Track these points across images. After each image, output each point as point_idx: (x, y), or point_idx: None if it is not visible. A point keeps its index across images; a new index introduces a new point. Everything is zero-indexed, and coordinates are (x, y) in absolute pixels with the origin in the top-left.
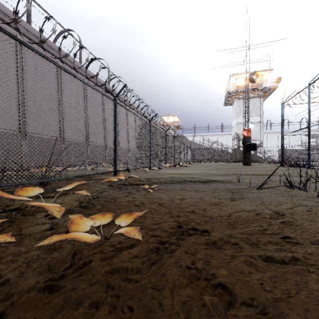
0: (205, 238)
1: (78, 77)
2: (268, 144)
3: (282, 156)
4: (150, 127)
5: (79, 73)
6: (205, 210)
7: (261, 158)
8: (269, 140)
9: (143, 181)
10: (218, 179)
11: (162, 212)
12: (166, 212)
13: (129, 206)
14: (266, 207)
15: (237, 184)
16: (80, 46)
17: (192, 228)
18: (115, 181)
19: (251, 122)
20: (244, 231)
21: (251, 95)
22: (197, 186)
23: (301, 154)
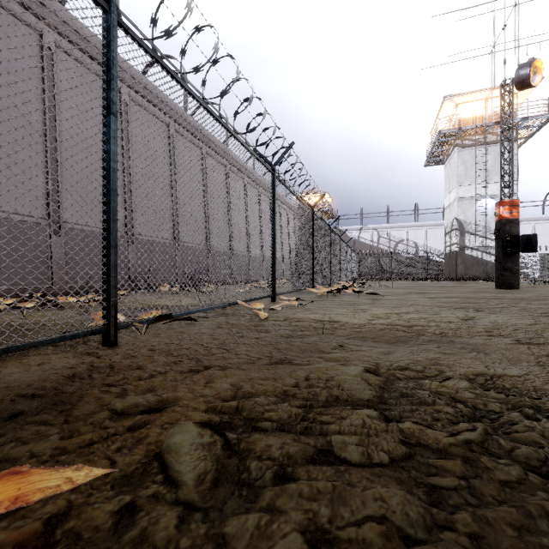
0: None
1: None
2: None
3: None
4: (274, 182)
5: None
6: None
7: None
8: None
9: None
10: None
11: None
12: None
13: None
14: None
15: None
16: None
17: None
18: None
19: (492, 196)
20: None
21: (490, 139)
22: None
23: None
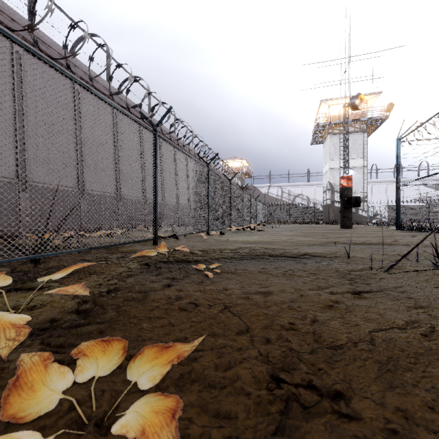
0: (350, 433)
1: (95, 92)
2: (374, 199)
3: (399, 216)
4: (208, 173)
5: (106, 96)
6: (314, 322)
7: (364, 218)
8: (375, 192)
9: (198, 256)
10: (313, 251)
11: (233, 329)
12: (241, 329)
13: (169, 310)
14: (432, 316)
15: (348, 260)
16: (108, 57)
17: (303, 381)
18: (154, 255)
19: (351, 168)
20: (432, 397)
21: (350, 130)
22: (284, 265)
23: (428, 212)
